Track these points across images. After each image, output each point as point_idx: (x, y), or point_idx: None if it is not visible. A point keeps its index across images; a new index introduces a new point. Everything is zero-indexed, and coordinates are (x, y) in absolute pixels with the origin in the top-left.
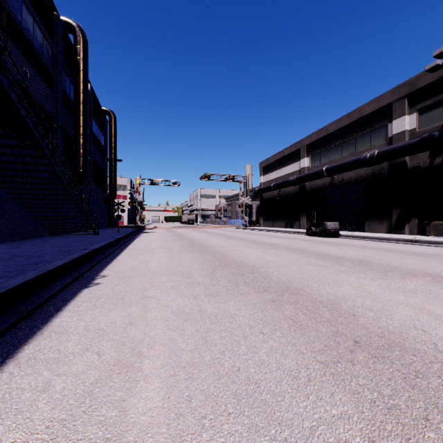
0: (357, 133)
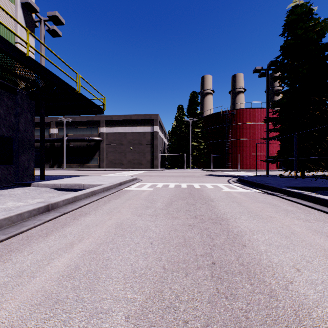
0: (38, 128)
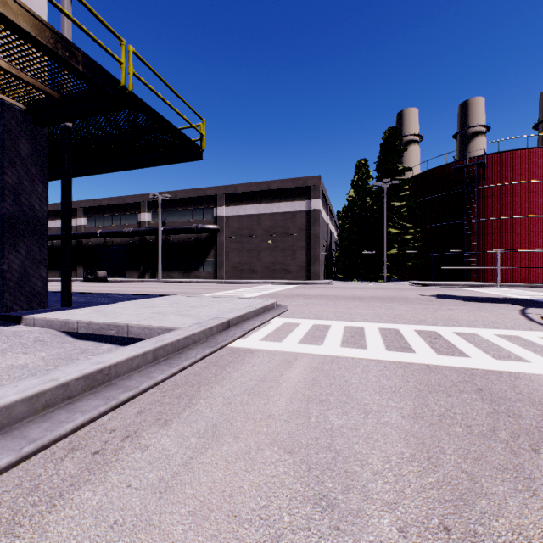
0: (122, 213)
